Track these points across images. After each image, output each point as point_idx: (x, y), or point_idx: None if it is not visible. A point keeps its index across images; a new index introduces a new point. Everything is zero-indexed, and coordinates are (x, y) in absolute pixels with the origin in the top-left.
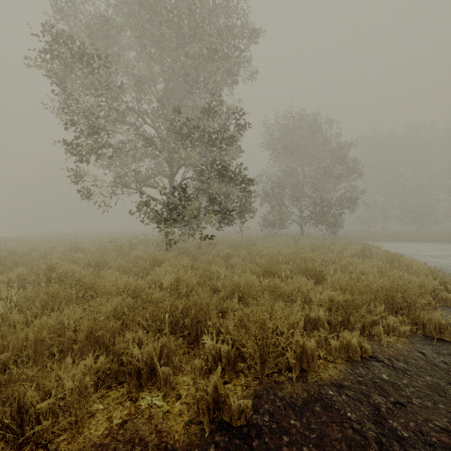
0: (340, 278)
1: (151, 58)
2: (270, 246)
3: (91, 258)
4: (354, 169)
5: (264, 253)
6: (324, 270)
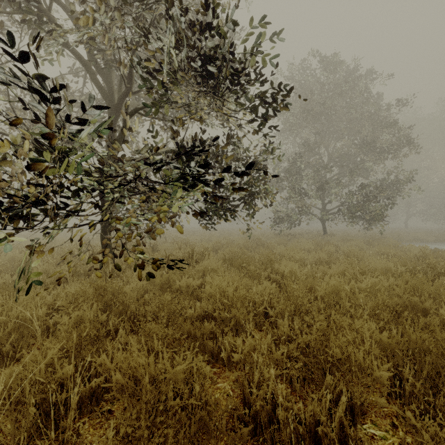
0: None
1: None
2: (301, 257)
3: None
4: (407, 140)
5: (324, 293)
6: None
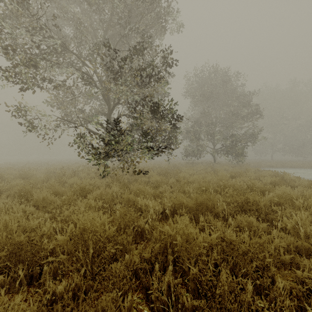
0: (305, 223)
1: (87, 2)
2: (193, 172)
3: (19, 187)
4: (257, 111)
5: (190, 180)
6: (274, 207)
